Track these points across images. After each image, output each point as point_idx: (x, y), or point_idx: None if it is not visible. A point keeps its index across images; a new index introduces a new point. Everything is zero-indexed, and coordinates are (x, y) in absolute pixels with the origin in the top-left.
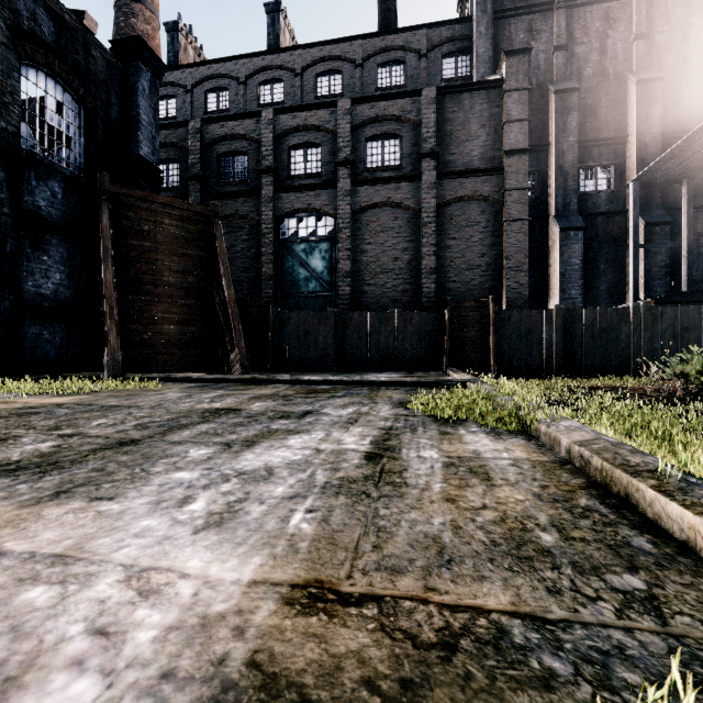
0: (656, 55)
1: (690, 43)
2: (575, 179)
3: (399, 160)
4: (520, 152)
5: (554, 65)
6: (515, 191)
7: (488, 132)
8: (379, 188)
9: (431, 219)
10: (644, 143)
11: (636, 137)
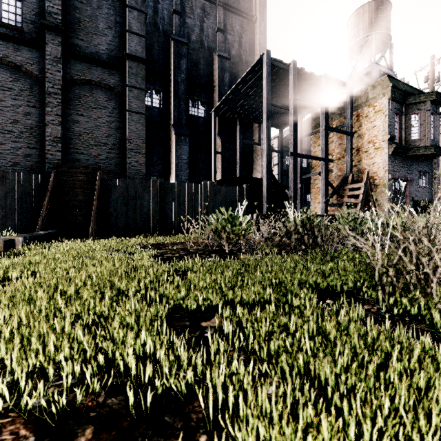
0: (227, 46)
1: (242, 47)
2: (185, 103)
3: (21, 24)
4: (138, 59)
5: (173, 22)
6: (135, 89)
7: (114, 34)
8: None
9: (56, 90)
10: (221, 93)
11: (218, 89)
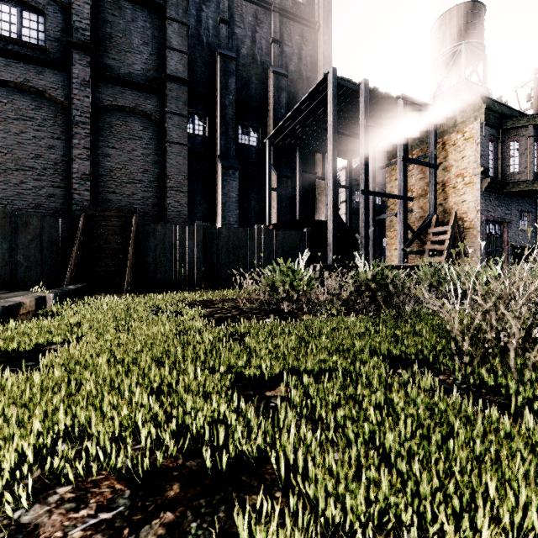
0: (285, 60)
1: (302, 61)
2: (234, 130)
3: (44, 42)
4: (179, 80)
5: (220, 33)
6: (176, 116)
7: (151, 51)
8: (11, 63)
9: (84, 119)
10: (277, 118)
11: (273, 112)
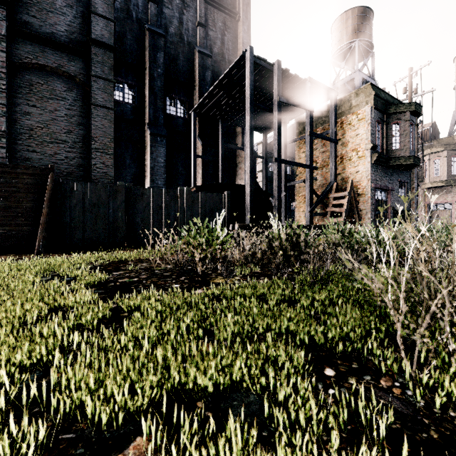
0: (209, 42)
1: (225, 45)
2: (162, 101)
3: None
4: (105, 46)
5: (149, 11)
6: (101, 80)
7: (75, 14)
8: None
9: None
10: (202, 93)
11: (198, 87)
